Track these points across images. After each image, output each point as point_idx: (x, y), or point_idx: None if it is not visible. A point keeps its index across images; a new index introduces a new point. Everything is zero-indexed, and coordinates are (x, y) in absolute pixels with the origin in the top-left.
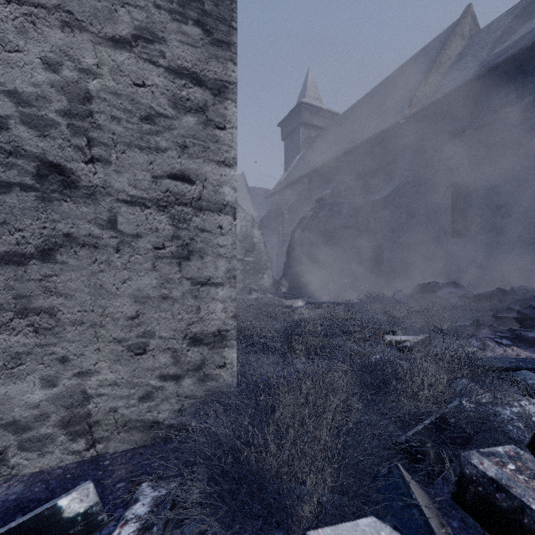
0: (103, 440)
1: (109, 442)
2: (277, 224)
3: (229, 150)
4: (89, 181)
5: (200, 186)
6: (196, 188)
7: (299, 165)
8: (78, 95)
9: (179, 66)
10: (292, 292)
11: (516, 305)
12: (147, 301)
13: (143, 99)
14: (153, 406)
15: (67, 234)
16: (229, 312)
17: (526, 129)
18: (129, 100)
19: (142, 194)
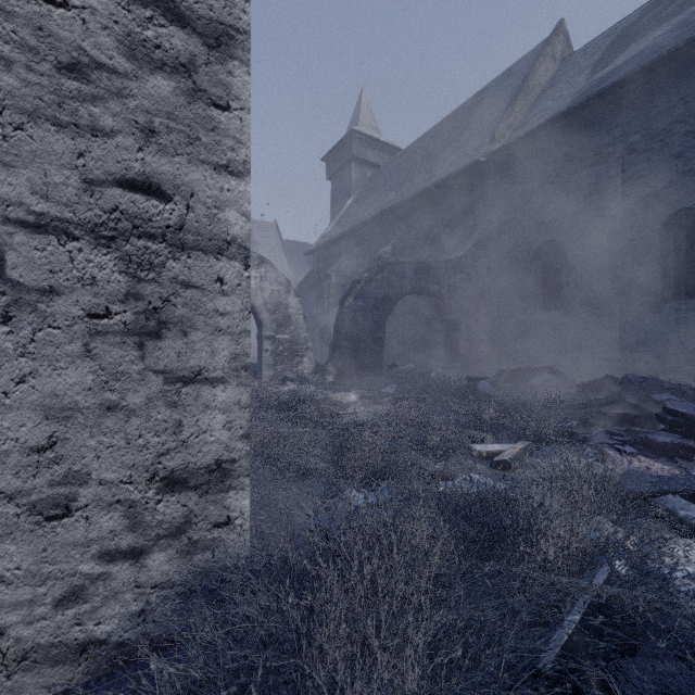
0: None
1: None
2: (322, 290)
3: (236, 146)
4: None
5: (181, 206)
6: (173, 209)
7: (350, 212)
8: None
9: None
10: (341, 381)
11: (633, 398)
12: (73, 415)
13: (63, 30)
14: (86, 613)
15: None
16: (236, 428)
17: (632, 176)
18: (31, 28)
19: (61, 212)
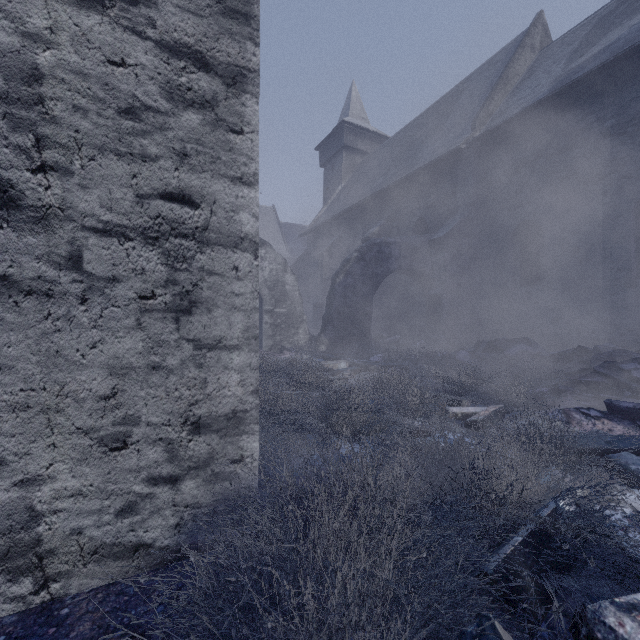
0: (60, 576)
1: (70, 579)
2: (315, 268)
3: (248, 162)
4: (39, 199)
5: (206, 211)
6: (200, 214)
7: (341, 197)
8: (21, 71)
9: (176, 41)
10: (332, 350)
11: (602, 367)
12: (129, 373)
13: (122, 83)
14: (138, 522)
15: (2, 276)
16: (248, 385)
17: (607, 159)
18: (100, 84)
19: (121, 220)
